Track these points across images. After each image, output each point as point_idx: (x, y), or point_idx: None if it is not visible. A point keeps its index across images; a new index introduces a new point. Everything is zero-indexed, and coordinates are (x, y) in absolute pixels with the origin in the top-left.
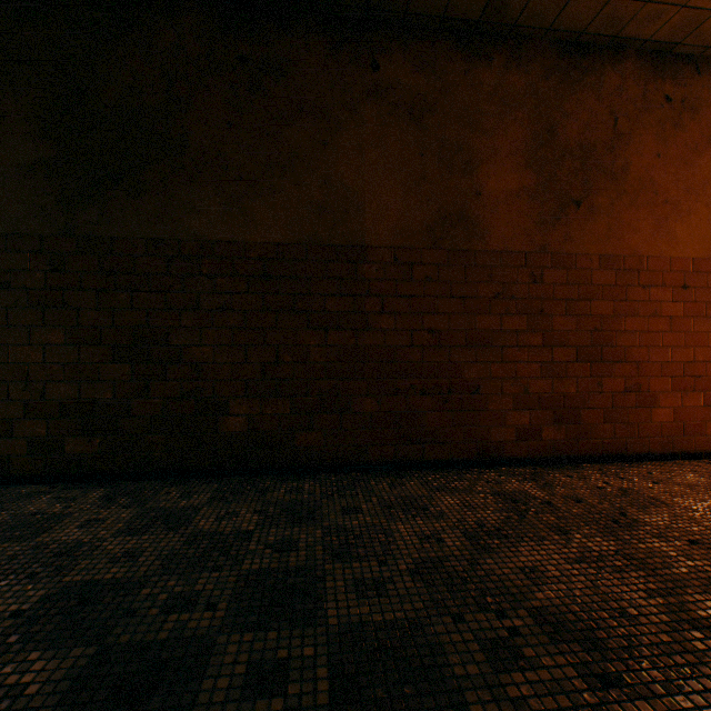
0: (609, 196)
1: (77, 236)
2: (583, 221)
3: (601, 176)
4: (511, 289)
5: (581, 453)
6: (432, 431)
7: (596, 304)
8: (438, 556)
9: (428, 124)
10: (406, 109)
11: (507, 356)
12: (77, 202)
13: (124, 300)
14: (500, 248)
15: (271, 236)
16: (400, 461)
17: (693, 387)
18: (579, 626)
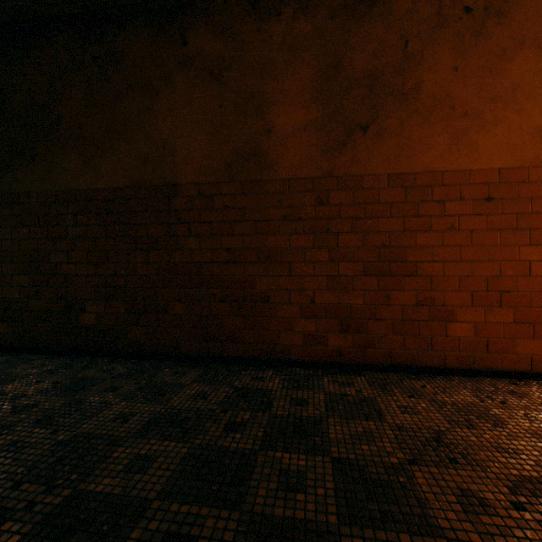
0: (399, 116)
1: (1, 193)
2: (371, 144)
3: (390, 98)
4: (299, 211)
5: (369, 361)
6: (230, 332)
7: (384, 221)
8: (101, 433)
9: (226, 80)
10: (208, 71)
11: (295, 270)
12: (1, 171)
13: (26, 233)
14: (289, 176)
15: (112, 182)
16: (204, 355)
17: (501, 302)
18: (85, 514)
